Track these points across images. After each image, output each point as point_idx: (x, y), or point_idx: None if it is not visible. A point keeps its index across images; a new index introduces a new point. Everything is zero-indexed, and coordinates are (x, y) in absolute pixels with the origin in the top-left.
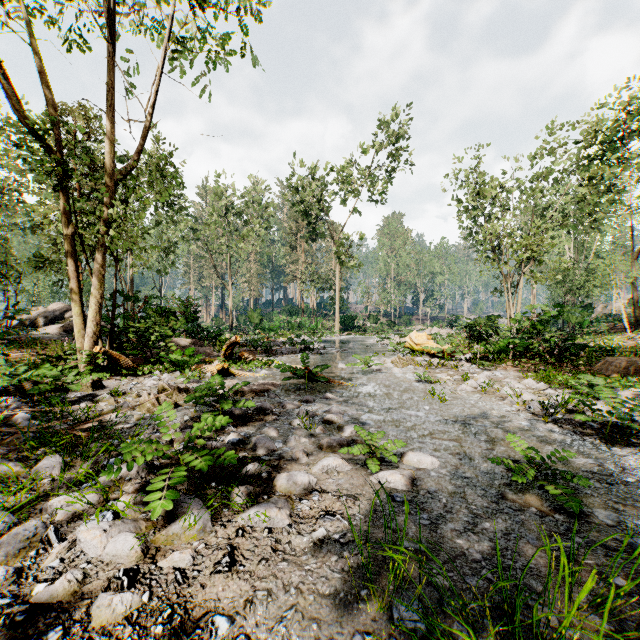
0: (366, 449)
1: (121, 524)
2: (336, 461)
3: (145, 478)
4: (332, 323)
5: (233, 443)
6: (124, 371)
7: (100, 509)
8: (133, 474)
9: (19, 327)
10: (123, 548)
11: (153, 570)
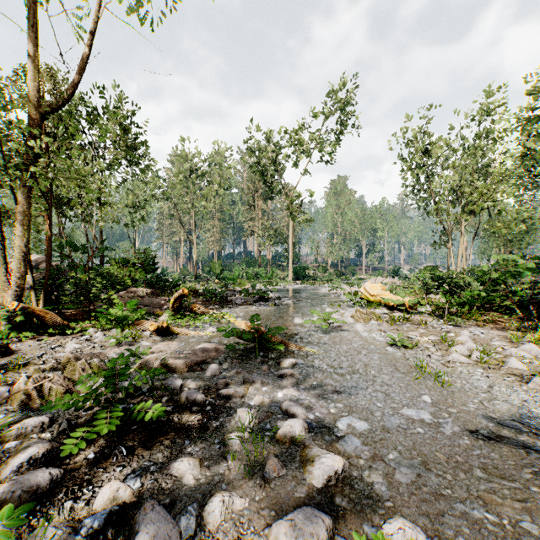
0: None
1: None
2: None
3: None
4: (286, 273)
5: (90, 531)
6: (50, 330)
7: None
8: None
9: None
10: None
11: None
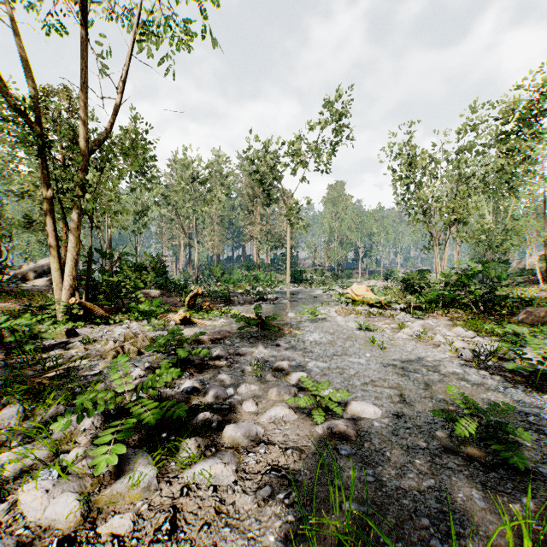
0: (312, 400)
1: (65, 482)
2: (283, 411)
3: (100, 428)
4: (284, 276)
5: (187, 391)
6: (97, 320)
7: (48, 464)
8: (88, 424)
9: (12, 280)
10: (62, 512)
11: (91, 537)
